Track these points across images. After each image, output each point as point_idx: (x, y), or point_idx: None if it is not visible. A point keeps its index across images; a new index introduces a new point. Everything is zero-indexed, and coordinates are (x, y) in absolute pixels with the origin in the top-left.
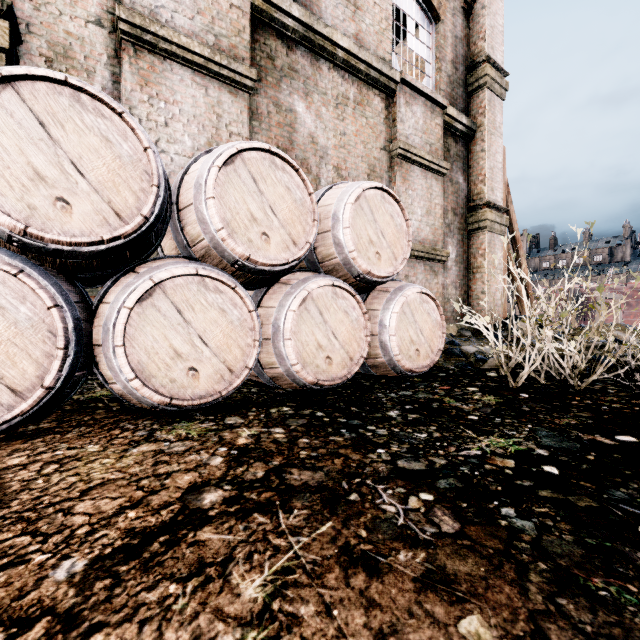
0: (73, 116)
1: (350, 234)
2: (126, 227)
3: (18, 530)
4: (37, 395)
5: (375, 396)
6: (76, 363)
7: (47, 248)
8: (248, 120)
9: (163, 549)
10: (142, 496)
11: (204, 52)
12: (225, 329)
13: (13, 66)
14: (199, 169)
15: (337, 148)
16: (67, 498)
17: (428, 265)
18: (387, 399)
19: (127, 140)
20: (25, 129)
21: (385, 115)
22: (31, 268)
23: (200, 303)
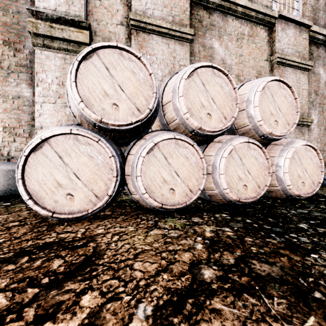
0: (119, 63)
1: (259, 110)
2: (142, 115)
3: (111, 275)
4: (105, 199)
5: (280, 211)
6: (120, 184)
7: (109, 128)
8: (189, 57)
9: (194, 310)
10: (166, 264)
11: (167, 26)
12: (188, 168)
13: (96, 43)
14: (174, 82)
15: (237, 64)
16: (128, 258)
17: (297, 128)
18: (291, 214)
19: (142, 71)
20: (101, 72)
21: (267, 39)
22: (103, 138)
23: (175, 154)
